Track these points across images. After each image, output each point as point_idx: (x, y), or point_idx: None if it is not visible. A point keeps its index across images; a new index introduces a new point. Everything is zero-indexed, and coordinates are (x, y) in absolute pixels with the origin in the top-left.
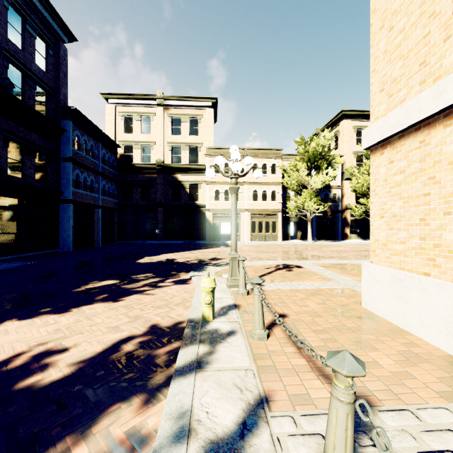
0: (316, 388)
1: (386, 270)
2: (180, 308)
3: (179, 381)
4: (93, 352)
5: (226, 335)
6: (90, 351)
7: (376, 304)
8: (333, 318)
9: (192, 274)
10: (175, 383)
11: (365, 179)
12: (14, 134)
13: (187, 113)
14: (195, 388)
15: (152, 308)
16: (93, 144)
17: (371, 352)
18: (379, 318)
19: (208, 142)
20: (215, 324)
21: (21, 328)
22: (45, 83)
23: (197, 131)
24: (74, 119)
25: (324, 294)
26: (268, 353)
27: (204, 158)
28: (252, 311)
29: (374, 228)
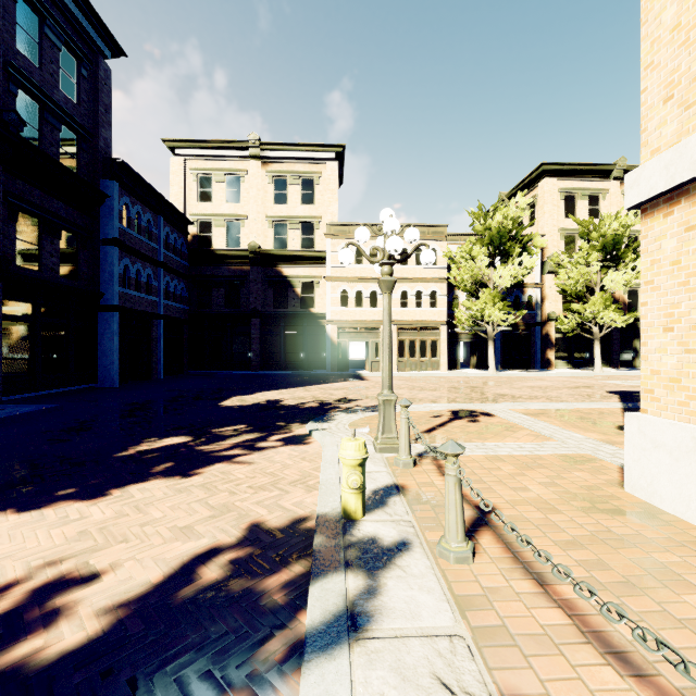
0: (609, 689)
1: (682, 426)
2: (299, 491)
3: (319, 667)
4: (146, 584)
5: (393, 552)
6: (141, 580)
7: (658, 489)
8: (580, 514)
9: (312, 426)
10: (310, 673)
11: (581, 272)
12: (26, 201)
13: (298, 170)
14: (354, 685)
15: (250, 491)
16: (150, 218)
17: (685, 593)
18: (666, 515)
19: (330, 215)
20: (368, 526)
21: (20, 528)
22: (75, 120)
23: (312, 198)
24: (121, 179)
25: (548, 466)
26: (483, 593)
27: (324, 240)
28: (429, 499)
29: (651, 349)
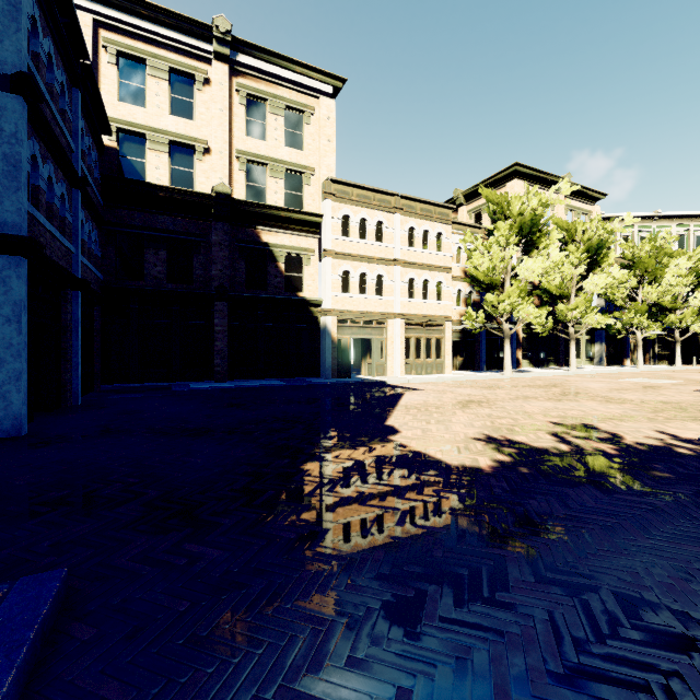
0: None
1: None
2: None
3: None
4: None
5: None
6: None
7: None
8: None
9: None
10: None
11: (566, 274)
12: None
13: (283, 95)
14: None
15: None
16: (63, 82)
17: None
18: None
19: (325, 169)
20: None
21: None
22: None
23: (300, 140)
24: None
25: None
26: None
27: (317, 201)
28: None
29: None
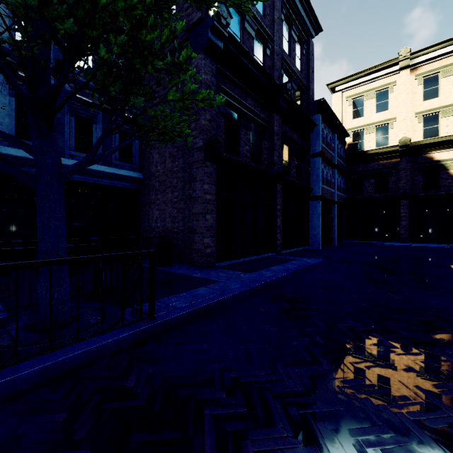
0: None
1: None
2: None
3: None
4: None
5: None
6: None
7: None
8: None
9: None
10: None
11: None
12: (287, 136)
13: (452, 62)
14: None
15: None
16: (330, 136)
17: None
18: None
19: None
20: None
21: None
22: (302, 82)
23: None
24: (322, 112)
25: None
26: None
27: None
28: None
29: None
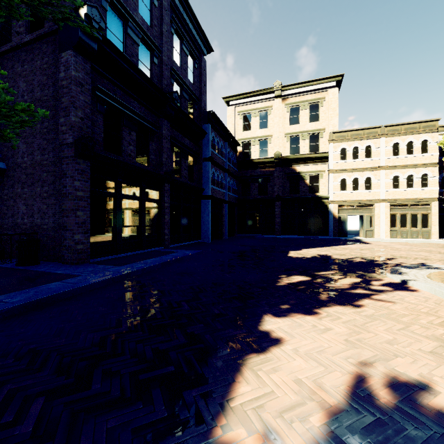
0: None
1: None
2: None
3: None
4: None
5: None
6: None
7: None
8: None
9: (397, 277)
10: None
11: None
12: (177, 140)
13: (307, 99)
14: None
15: (437, 327)
16: (222, 144)
17: None
18: None
19: (331, 126)
20: None
21: (295, 329)
22: (193, 93)
23: (317, 116)
24: (212, 122)
25: None
26: None
27: (326, 144)
28: None
29: None
